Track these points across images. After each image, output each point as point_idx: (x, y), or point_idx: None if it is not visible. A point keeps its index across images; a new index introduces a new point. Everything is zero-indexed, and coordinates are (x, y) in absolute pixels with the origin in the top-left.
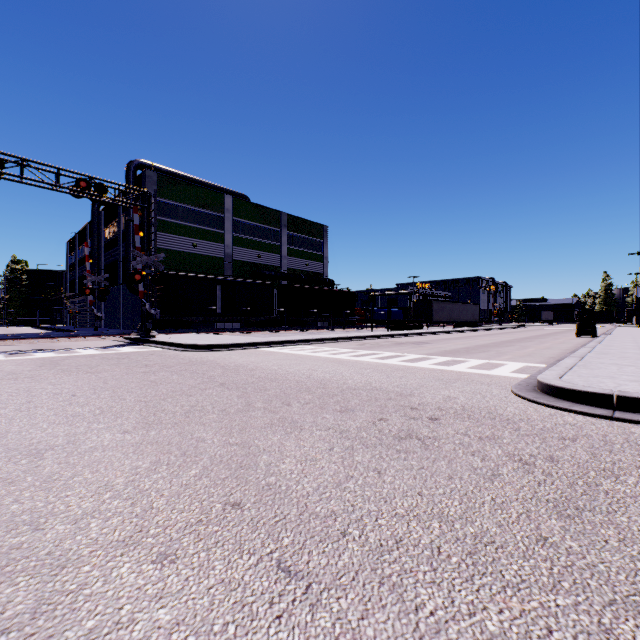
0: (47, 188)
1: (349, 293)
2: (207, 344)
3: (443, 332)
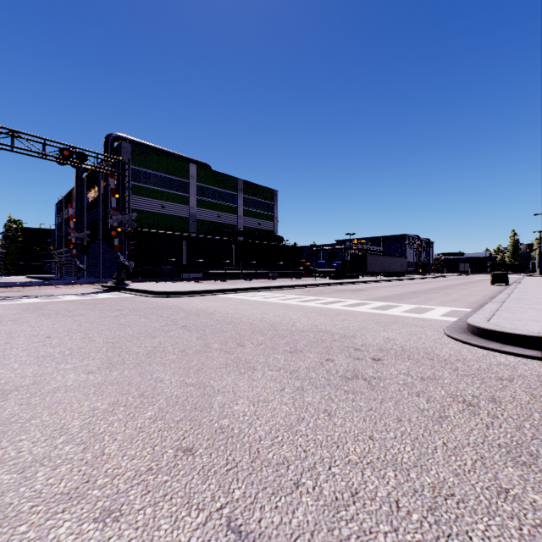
0: (35, 156)
1: (296, 248)
2: (173, 291)
3: (376, 281)
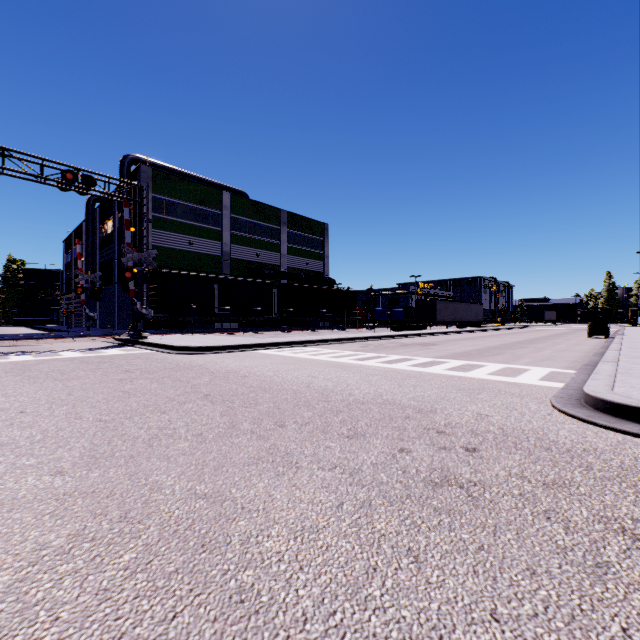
0: (31, 180)
1: (350, 292)
2: (199, 346)
3: (448, 332)
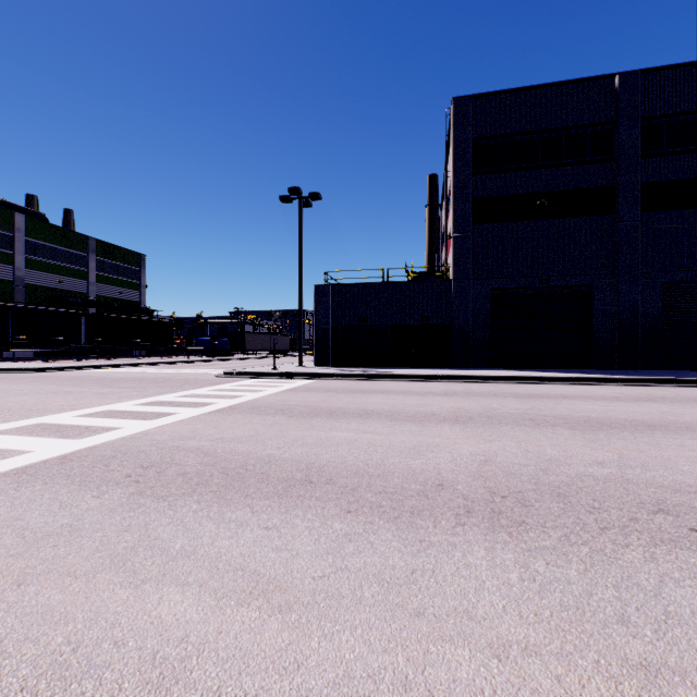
0: None
1: (169, 323)
2: (35, 367)
3: (248, 358)
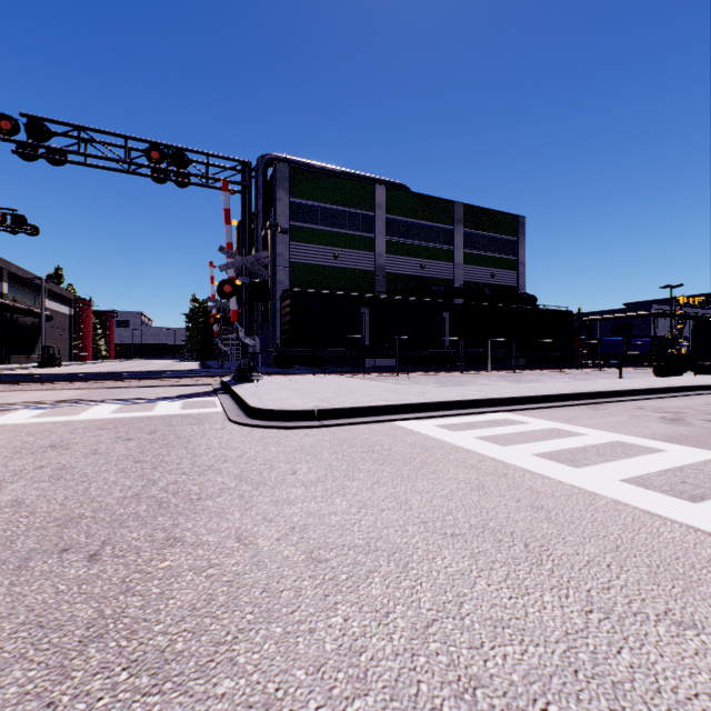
0: (117, 170)
1: (563, 313)
2: (281, 409)
3: None
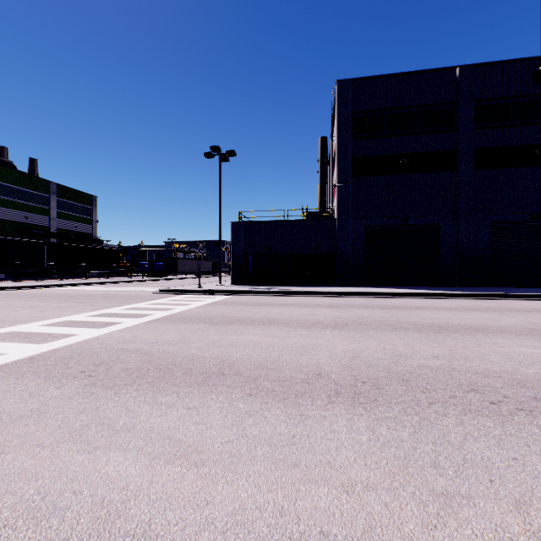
0: None
1: (116, 251)
2: (6, 286)
3: (179, 278)
